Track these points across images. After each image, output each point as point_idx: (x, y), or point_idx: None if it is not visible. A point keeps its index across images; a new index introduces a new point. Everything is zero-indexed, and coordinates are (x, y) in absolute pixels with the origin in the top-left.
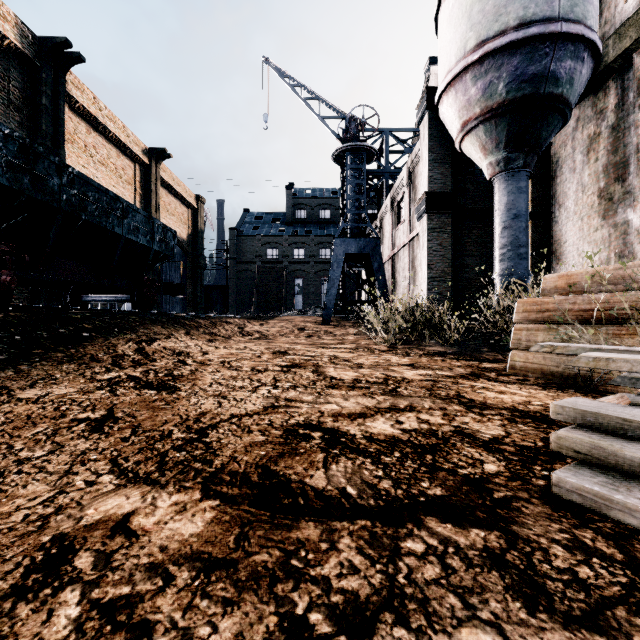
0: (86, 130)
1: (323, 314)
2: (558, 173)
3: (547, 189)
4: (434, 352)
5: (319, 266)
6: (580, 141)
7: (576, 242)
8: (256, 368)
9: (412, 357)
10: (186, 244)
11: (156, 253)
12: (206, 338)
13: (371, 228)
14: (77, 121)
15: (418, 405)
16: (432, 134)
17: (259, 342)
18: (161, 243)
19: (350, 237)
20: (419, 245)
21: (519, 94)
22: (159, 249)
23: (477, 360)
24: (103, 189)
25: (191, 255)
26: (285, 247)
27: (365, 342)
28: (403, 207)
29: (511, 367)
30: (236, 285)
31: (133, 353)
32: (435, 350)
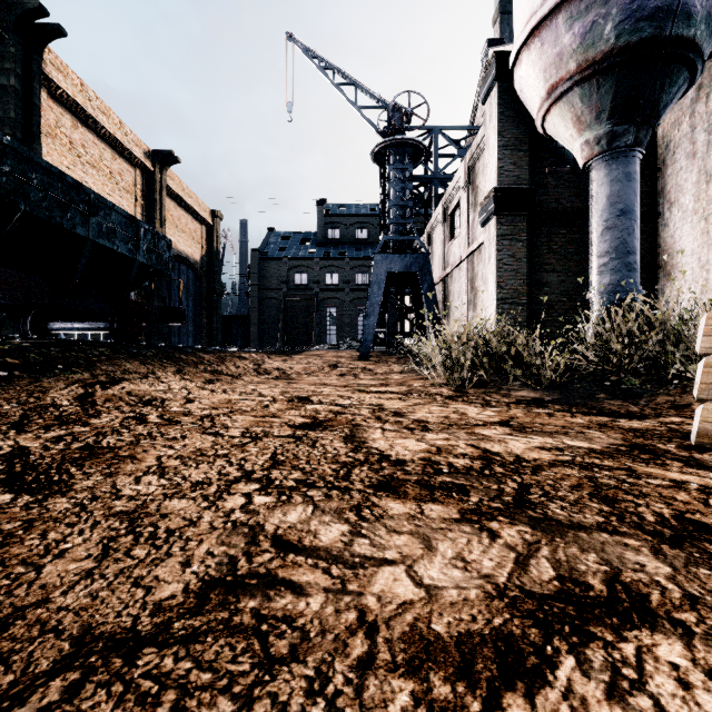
0: (72, 124)
1: (360, 347)
2: (669, 161)
3: (653, 183)
4: (526, 399)
5: (355, 293)
6: (703, 115)
7: (697, 250)
8: (251, 430)
9: (497, 408)
10: (199, 267)
11: (143, 267)
12: (205, 378)
13: (419, 242)
14: (60, 112)
15: (638, 577)
16: (502, 112)
17: (276, 383)
18: (150, 254)
19: (393, 252)
20: (484, 258)
21: (634, 38)
22: (147, 262)
23: (602, 414)
24: (56, 171)
25: (205, 280)
26: (316, 271)
27: (418, 383)
28: (458, 216)
29: (703, 433)
30: (259, 315)
31: (69, 402)
32: (526, 396)
